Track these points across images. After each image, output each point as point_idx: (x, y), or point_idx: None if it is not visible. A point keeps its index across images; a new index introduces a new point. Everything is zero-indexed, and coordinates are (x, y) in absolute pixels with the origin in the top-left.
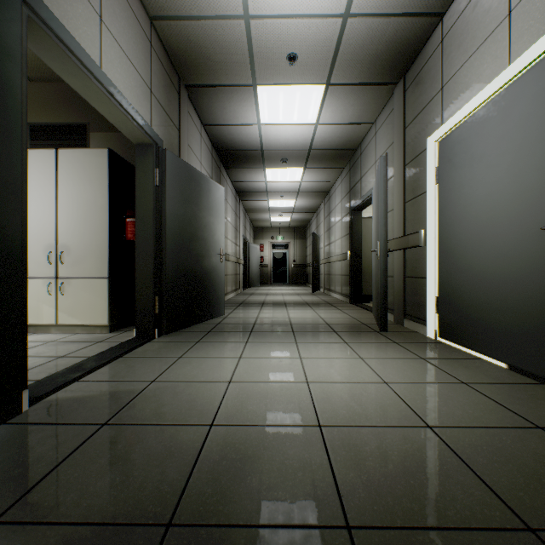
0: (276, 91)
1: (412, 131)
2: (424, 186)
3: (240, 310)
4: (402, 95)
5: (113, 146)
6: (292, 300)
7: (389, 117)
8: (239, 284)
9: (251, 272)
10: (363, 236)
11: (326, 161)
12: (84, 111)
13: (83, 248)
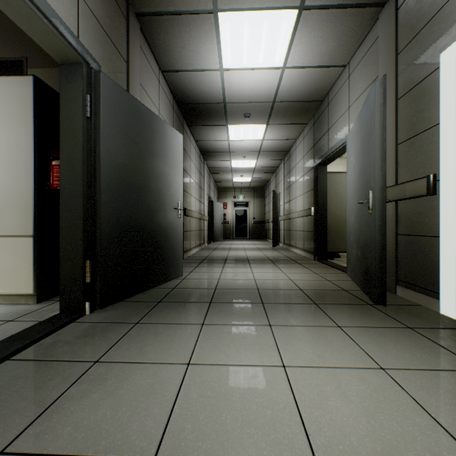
0: (240, 20)
1: (410, 54)
2: (434, 118)
3: (201, 268)
4: (393, 15)
5: (53, 84)
6: (254, 255)
7: (370, 50)
8: (204, 239)
9: (215, 228)
10: (327, 191)
11: (289, 116)
12: (21, 44)
13: (3, 199)
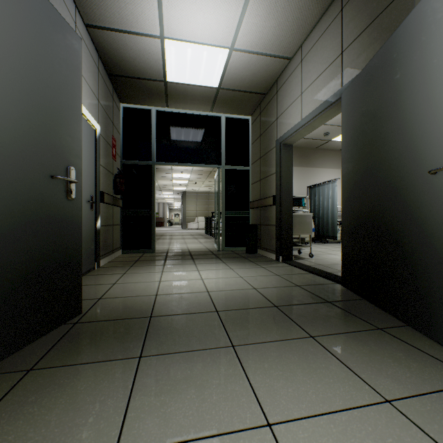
0: None
1: None
2: None
3: None
4: None
5: None
6: None
7: None
8: None
9: None
10: None
11: None
12: None
13: None
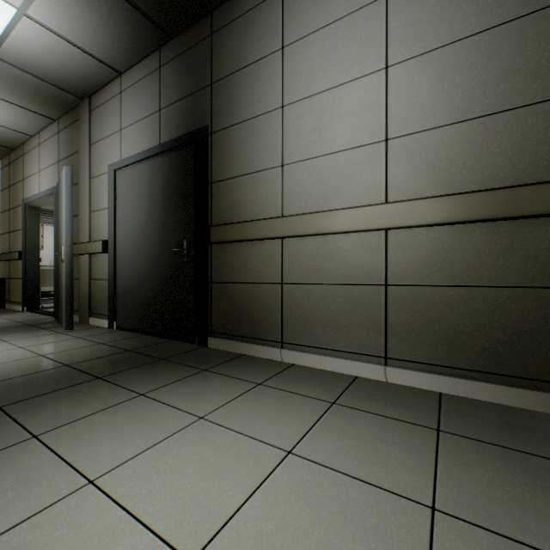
0: None
1: None
2: None
3: (81, 343)
4: None
5: None
6: None
7: None
8: None
9: None
10: None
11: None
12: None
13: None
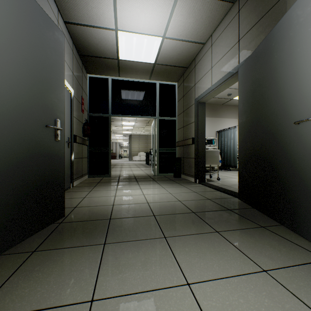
0: None
1: None
2: None
3: None
4: None
5: None
6: None
7: None
8: None
9: None
10: None
11: None
12: None
13: None
